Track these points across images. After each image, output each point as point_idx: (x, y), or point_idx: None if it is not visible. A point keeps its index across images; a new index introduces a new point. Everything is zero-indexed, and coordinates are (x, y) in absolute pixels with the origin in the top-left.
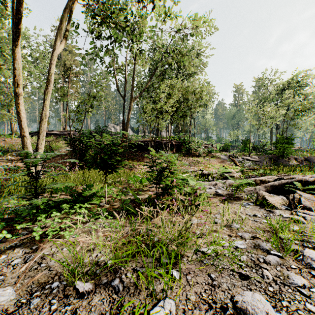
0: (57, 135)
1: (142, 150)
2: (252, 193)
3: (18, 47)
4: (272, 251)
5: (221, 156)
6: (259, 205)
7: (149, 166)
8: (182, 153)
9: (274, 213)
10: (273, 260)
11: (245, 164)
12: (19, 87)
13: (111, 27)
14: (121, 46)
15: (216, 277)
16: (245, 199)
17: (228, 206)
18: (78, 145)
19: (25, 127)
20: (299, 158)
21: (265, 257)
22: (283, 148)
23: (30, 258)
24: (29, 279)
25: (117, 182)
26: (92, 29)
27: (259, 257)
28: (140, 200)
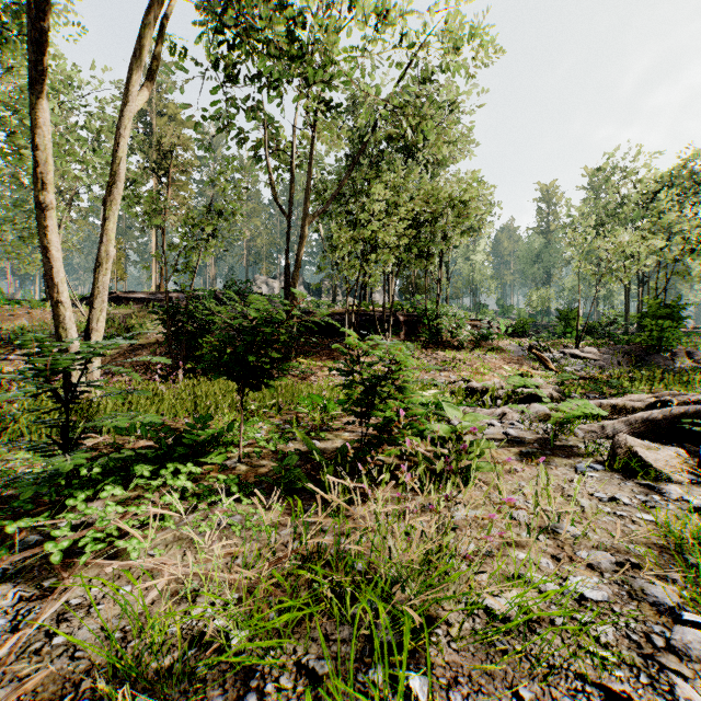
0: (143, 301)
1: (330, 335)
2: (595, 439)
3: (46, 97)
4: (685, 614)
5: (512, 347)
6: (620, 471)
7: (344, 371)
8: (420, 341)
9: (664, 493)
10: (698, 646)
11: (568, 367)
12: (48, 191)
13: (259, 54)
14: (281, 95)
15: (535, 700)
16: (581, 453)
17: (547, 478)
18: (186, 323)
19: (61, 282)
20: (697, 353)
21: (666, 630)
22: (658, 329)
23: (29, 616)
24: (11, 690)
25: (271, 409)
26: (215, 59)
27: (651, 630)
28: (322, 453)
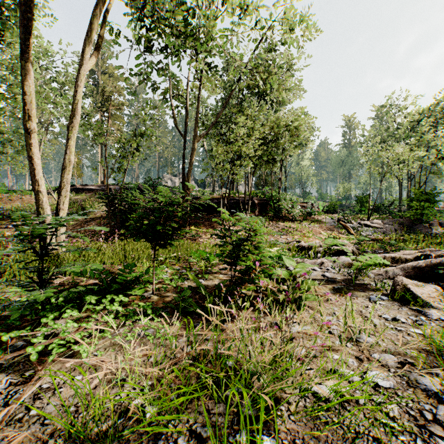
0: (93, 190)
1: (211, 212)
2: (381, 279)
3: (30, 61)
4: None
5: (326, 220)
6: (399, 300)
7: (220, 236)
8: (268, 216)
9: (428, 315)
10: None
11: (363, 232)
12: (32, 121)
13: (166, 34)
14: (179, 60)
15: None
16: (373, 288)
17: (352, 305)
18: (119, 204)
19: (40, 179)
20: None
21: (433, 408)
22: (421, 208)
23: (15, 395)
24: None
25: (173, 259)
26: (138, 37)
27: (422, 408)
28: (205, 288)
